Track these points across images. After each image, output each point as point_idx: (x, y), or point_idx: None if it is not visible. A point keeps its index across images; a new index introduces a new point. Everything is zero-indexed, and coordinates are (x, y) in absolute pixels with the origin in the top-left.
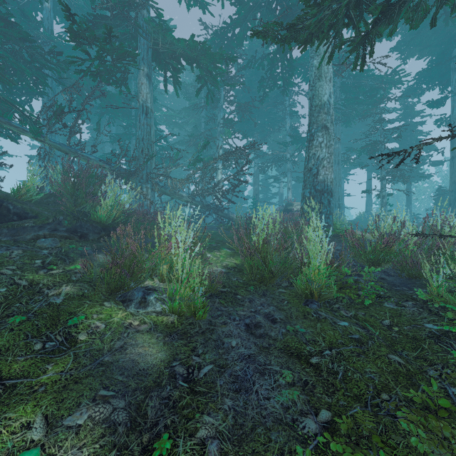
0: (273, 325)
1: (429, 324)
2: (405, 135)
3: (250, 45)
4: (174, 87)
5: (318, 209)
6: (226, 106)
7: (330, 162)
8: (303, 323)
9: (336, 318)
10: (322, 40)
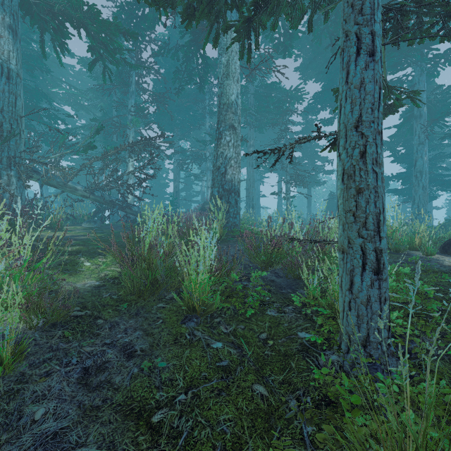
0: (126, 362)
1: (303, 333)
2: (307, 146)
3: (170, 35)
4: (56, 52)
5: (226, 209)
6: (138, 93)
7: (238, 162)
8: (169, 352)
9: (212, 338)
10: (202, 13)
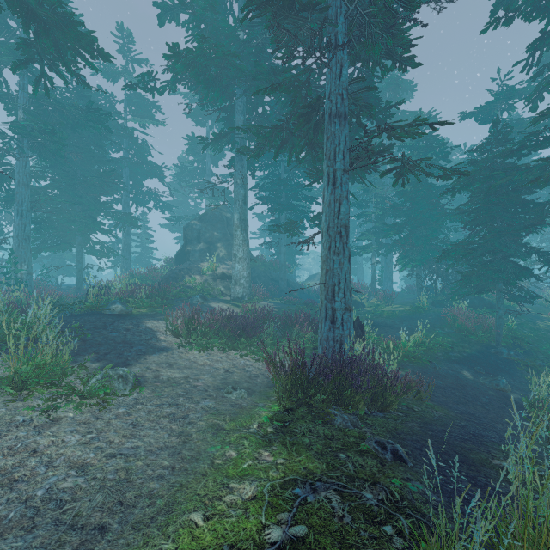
0: None
1: None
2: None
3: None
4: None
5: None
6: None
7: None
8: None
9: None
10: None
